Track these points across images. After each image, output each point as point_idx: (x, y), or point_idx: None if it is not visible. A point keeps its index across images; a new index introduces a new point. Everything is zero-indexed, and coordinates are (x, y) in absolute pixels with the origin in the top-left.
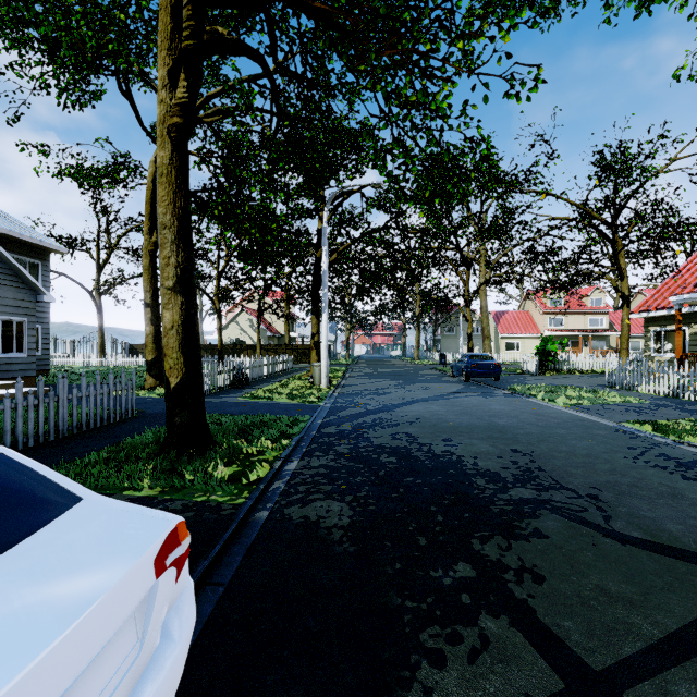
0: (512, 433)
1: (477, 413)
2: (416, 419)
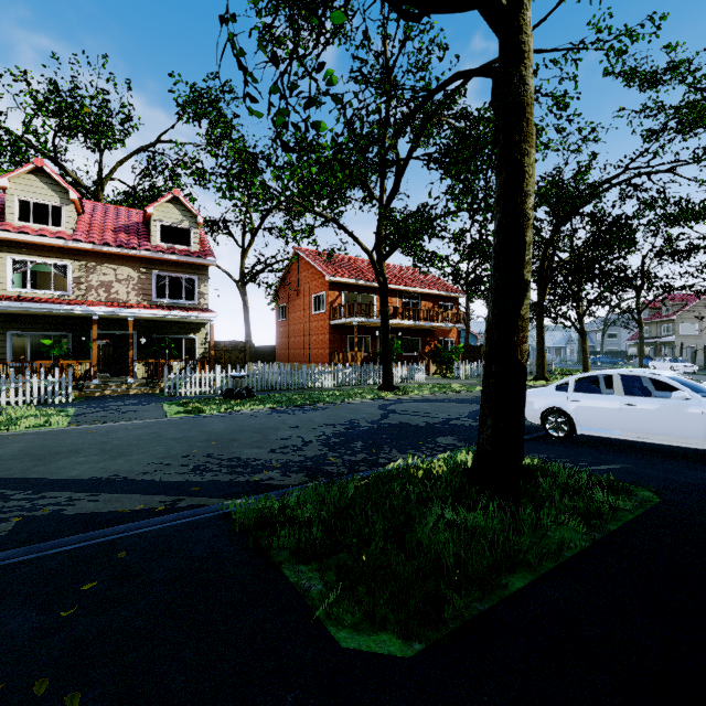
0: (241, 430)
1: (131, 442)
2: (193, 456)
